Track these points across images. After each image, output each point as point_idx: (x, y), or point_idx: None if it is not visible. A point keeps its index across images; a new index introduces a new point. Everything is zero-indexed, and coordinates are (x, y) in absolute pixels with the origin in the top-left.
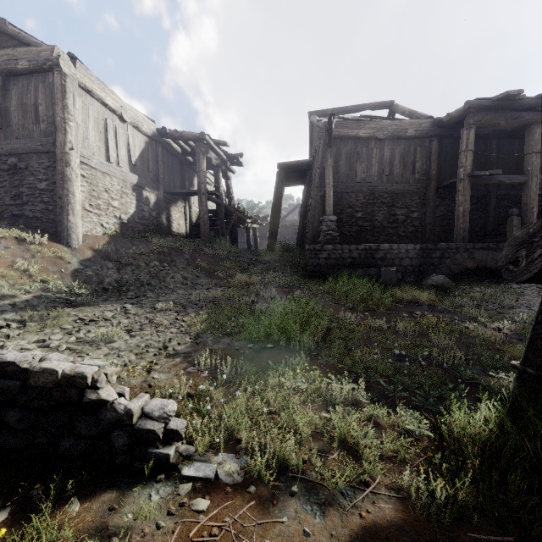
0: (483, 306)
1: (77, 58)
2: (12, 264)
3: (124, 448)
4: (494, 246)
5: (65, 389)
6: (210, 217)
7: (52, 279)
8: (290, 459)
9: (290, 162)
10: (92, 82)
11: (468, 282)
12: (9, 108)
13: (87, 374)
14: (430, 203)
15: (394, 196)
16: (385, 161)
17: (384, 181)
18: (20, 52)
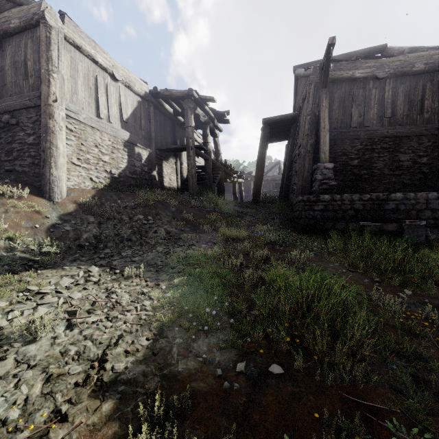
0: None
1: (67, 16)
2: None
3: None
4: None
5: None
6: (199, 172)
7: (21, 236)
8: None
9: (274, 116)
10: (82, 39)
11: None
12: (4, 68)
13: None
14: None
15: (397, 140)
16: (386, 101)
17: (385, 124)
18: (14, 13)
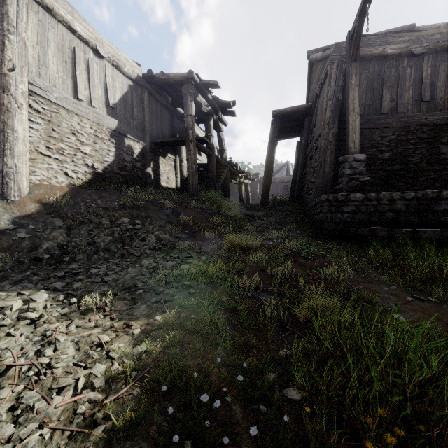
0: None
1: None
2: None
3: None
4: None
5: None
6: (201, 171)
7: None
8: None
9: (286, 108)
10: (54, 0)
11: None
12: None
13: None
14: None
15: (437, 129)
16: (425, 82)
17: (423, 110)
18: None
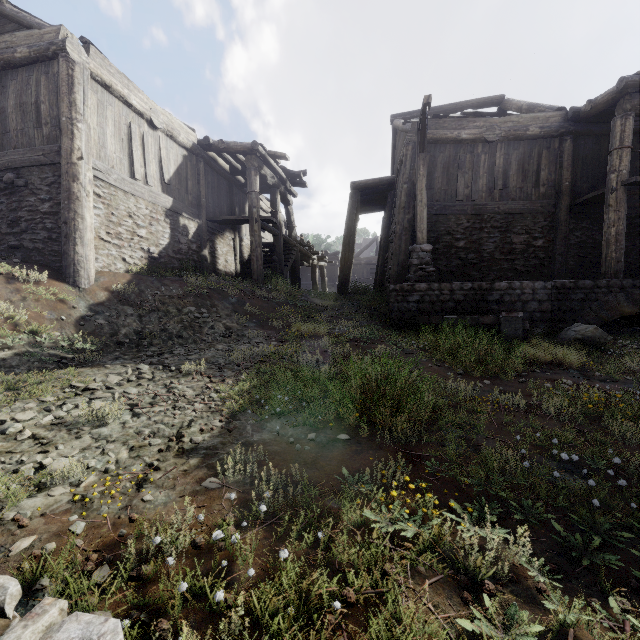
0: None
1: (92, 45)
2: None
3: None
4: None
5: None
6: (266, 252)
7: (46, 330)
8: None
9: (366, 180)
10: (112, 75)
11: (627, 335)
12: (6, 110)
13: None
14: (561, 226)
15: (509, 218)
16: (497, 170)
17: (496, 198)
18: (20, 38)
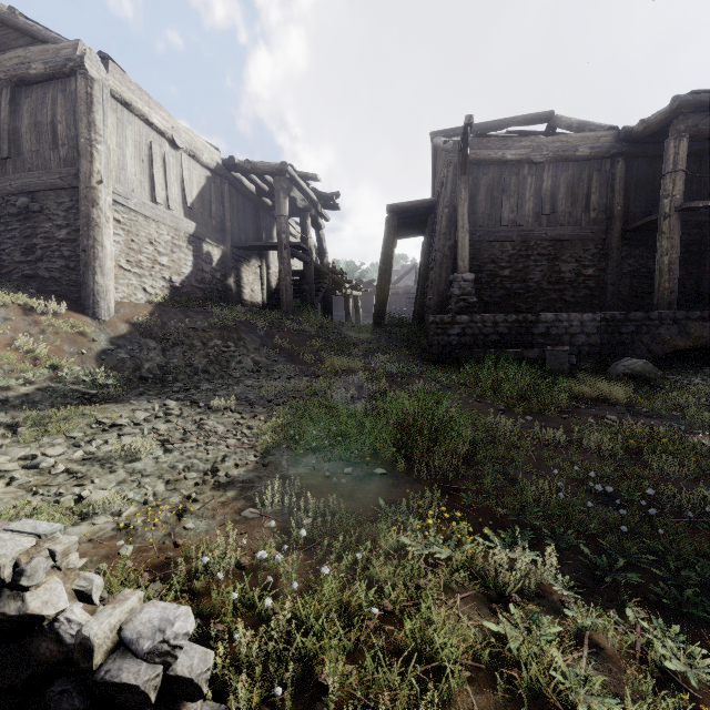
0: None
1: (111, 60)
2: (11, 342)
3: None
4: None
5: None
6: (295, 280)
7: (67, 364)
8: None
9: (404, 203)
10: (132, 92)
11: (680, 370)
12: (20, 130)
13: None
14: (613, 254)
15: (557, 245)
16: (545, 194)
17: (543, 223)
18: (34, 53)
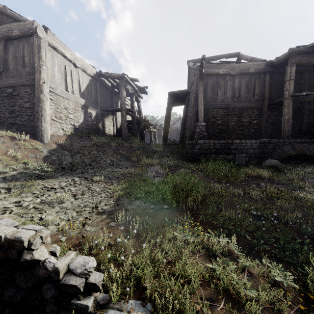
0: (306, 180)
1: (48, 29)
2: (6, 152)
3: (53, 299)
4: (309, 141)
5: (7, 250)
6: (128, 124)
7: (30, 162)
8: (186, 308)
9: (175, 91)
10: (57, 43)
11: (292, 164)
12: (8, 59)
13: (23, 239)
14: (264, 114)
15: (241, 110)
16: (236, 88)
17: (235, 101)
18: (14, 26)
